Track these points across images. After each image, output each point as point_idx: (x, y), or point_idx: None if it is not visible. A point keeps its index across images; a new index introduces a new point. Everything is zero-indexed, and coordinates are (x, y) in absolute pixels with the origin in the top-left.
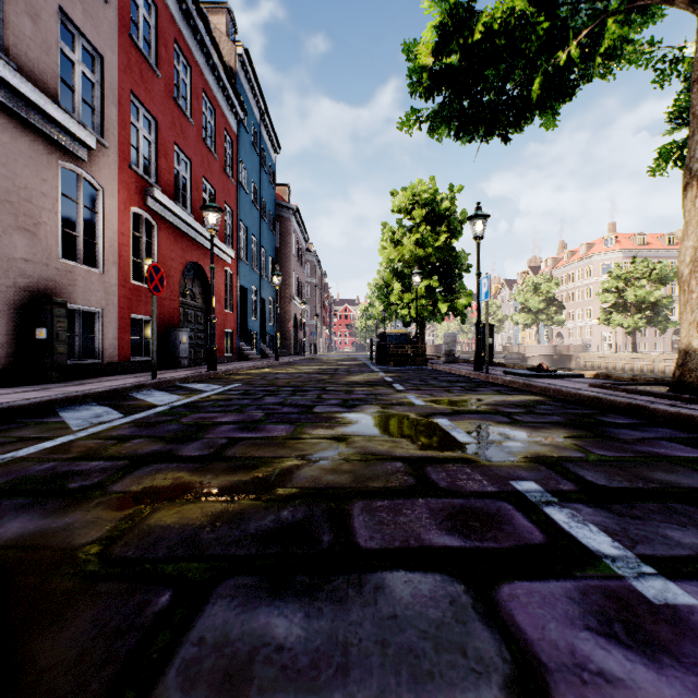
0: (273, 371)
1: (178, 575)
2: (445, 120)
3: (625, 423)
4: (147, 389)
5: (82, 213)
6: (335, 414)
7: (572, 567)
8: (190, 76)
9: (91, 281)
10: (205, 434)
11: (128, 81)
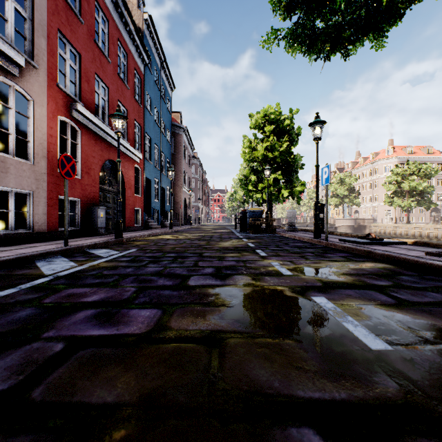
0: (165, 237)
1: None
2: (298, 38)
3: None
4: (55, 256)
5: (14, 116)
6: (208, 290)
7: None
8: (108, 28)
9: (22, 170)
10: (46, 330)
11: (55, 21)
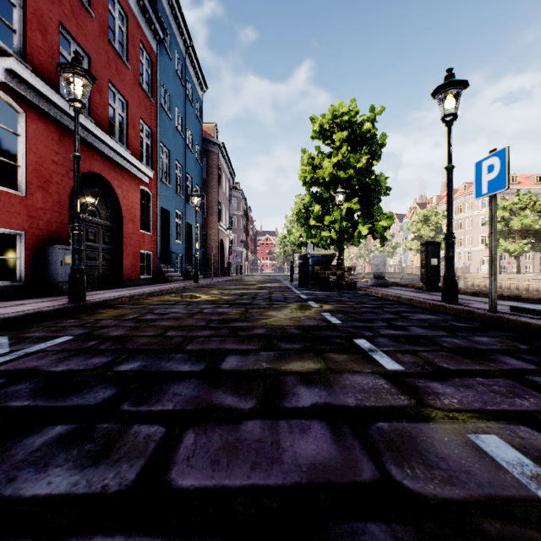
0: (176, 298)
1: None
2: None
3: None
4: None
5: None
6: None
7: None
8: None
9: None
10: None
11: None
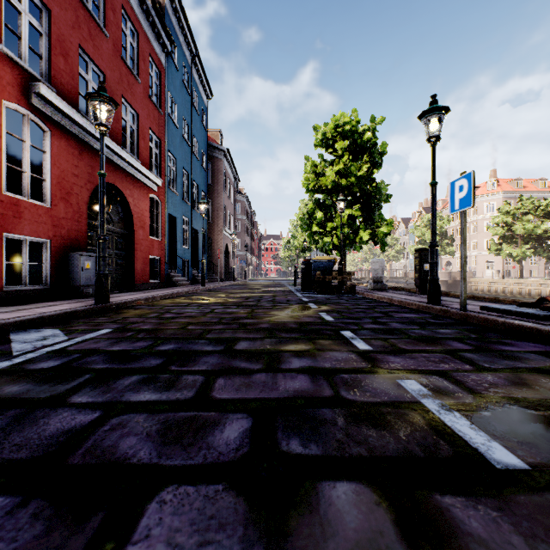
0: (187, 301)
1: None
2: None
3: None
4: None
5: None
6: None
7: None
8: None
9: None
10: None
11: None
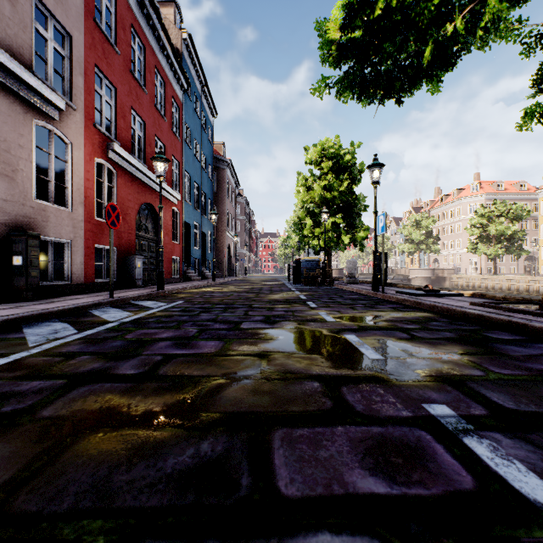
0: (210, 290)
1: (75, 540)
2: (350, 85)
3: (509, 339)
4: (104, 307)
5: (53, 162)
6: (258, 331)
7: (515, 527)
8: (144, 54)
9: (61, 218)
10: (143, 351)
11: (92, 56)
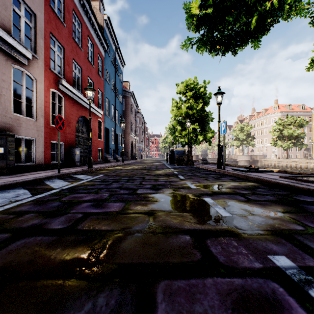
0: (120, 168)
1: None
2: (204, 43)
3: (311, 201)
4: (54, 178)
5: (24, 90)
6: (148, 195)
7: None
8: (81, 28)
9: (29, 124)
10: (71, 210)
11: (49, 27)
